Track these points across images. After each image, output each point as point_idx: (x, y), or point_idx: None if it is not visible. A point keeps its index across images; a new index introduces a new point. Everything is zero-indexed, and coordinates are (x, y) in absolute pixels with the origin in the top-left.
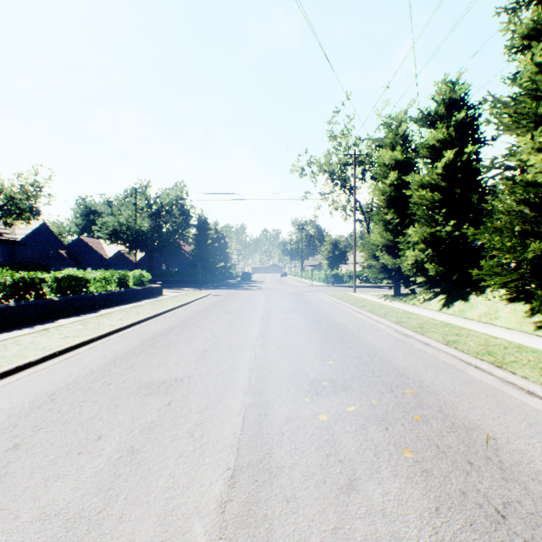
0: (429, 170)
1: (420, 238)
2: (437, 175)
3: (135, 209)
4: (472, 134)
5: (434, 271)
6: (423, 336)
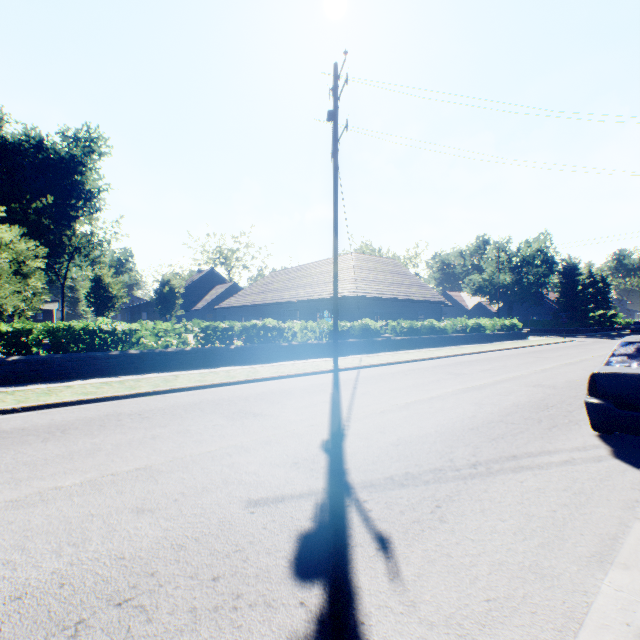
0: None
1: None
2: None
3: (497, 267)
4: None
5: None
6: None
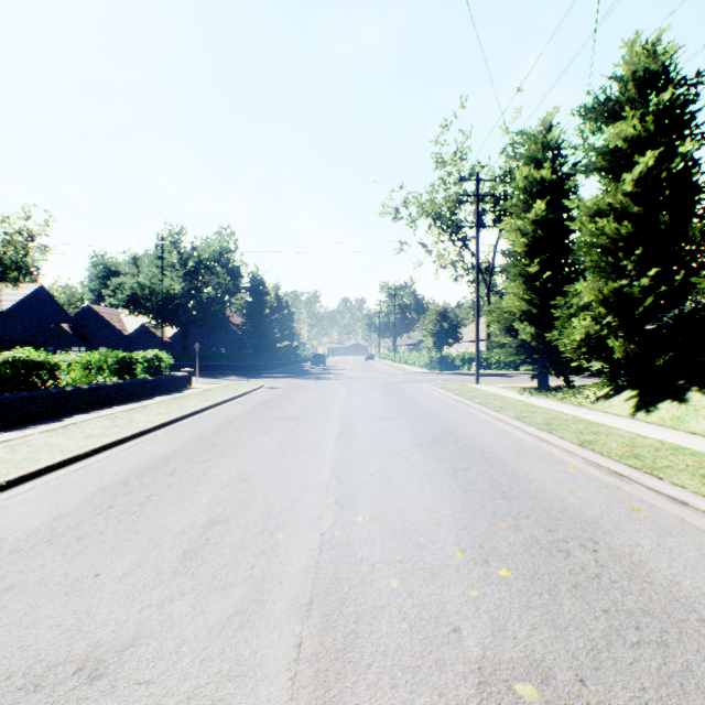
0: (604, 192)
1: (597, 297)
2: (624, 196)
3: (162, 265)
4: (683, 128)
5: (621, 351)
6: (662, 482)
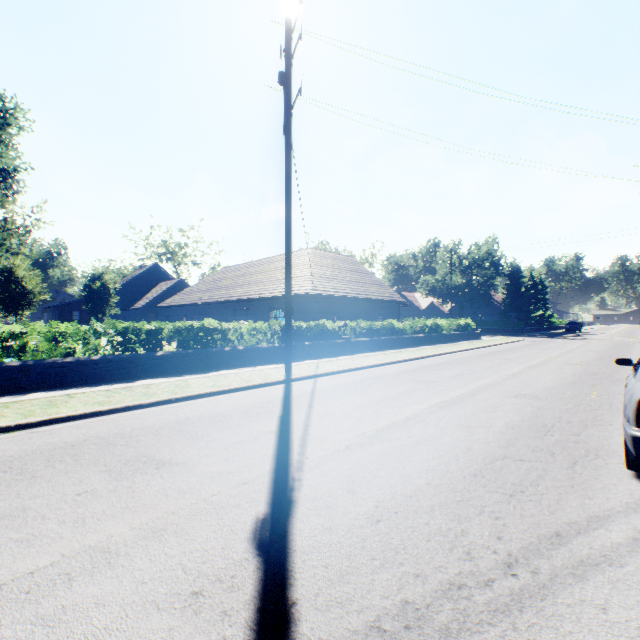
0: None
1: None
2: None
3: (450, 268)
4: None
5: None
6: None
